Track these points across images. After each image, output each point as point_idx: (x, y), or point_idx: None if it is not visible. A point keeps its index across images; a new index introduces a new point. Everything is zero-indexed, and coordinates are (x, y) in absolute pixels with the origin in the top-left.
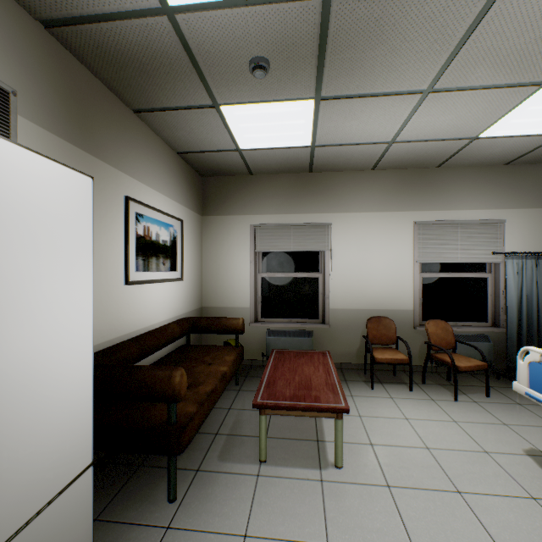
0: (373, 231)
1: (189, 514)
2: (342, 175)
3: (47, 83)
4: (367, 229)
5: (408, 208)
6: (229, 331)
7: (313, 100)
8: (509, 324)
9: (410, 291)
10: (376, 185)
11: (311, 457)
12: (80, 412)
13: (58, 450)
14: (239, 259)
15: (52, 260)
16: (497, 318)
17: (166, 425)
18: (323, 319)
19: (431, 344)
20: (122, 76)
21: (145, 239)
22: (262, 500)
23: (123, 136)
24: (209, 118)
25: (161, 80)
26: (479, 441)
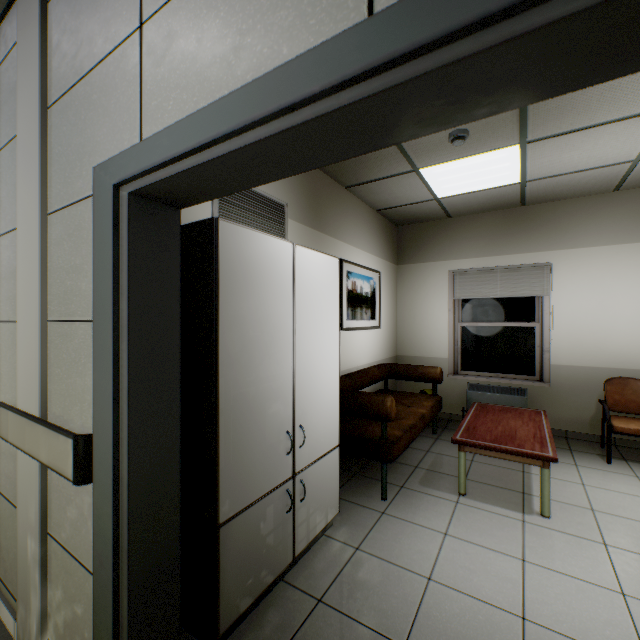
0: (617, 269)
1: (398, 510)
2: (568, 204)
3: (300, 191)
4: (607, 267)
5: None
6: (426, 379)
7: (518, 145)
8: None
9: None
10: (621, 209)
11: (513, 503)
12: (333, 408)
13: (325, 427)
14: (435, 307)
15: (323, 313)
16: None
17: (379, 439)
18: (541, 377)
19: None
20: (341, 168)
21: (352, 292)
22: (461, 518)
23: (338, 211)
24: (408, 180)
25: (370, 164)
26: None
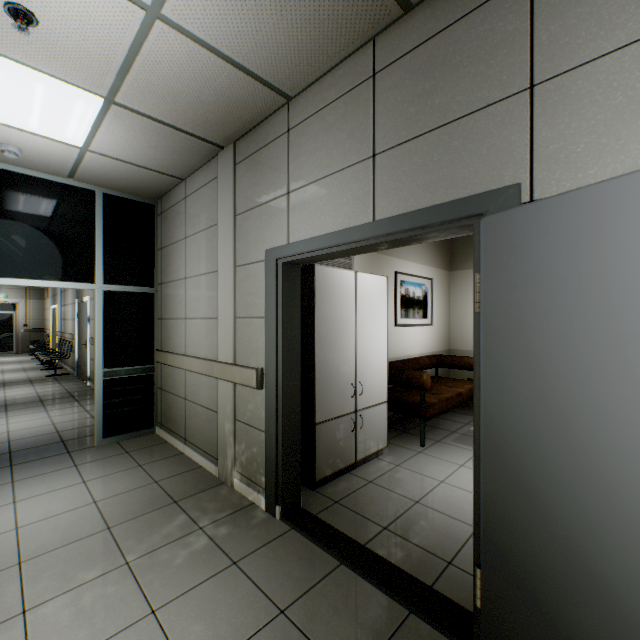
0: None
1: (431, 452)
2: None
3: None
4: None
5: None
6: (470, 368)
7: None
8: None
9: None
10: None
11: None
12: (383, 376)
13: (377, 387)
14: None
15: (376, 313)
16: None
17: (418, 403)
18: None
19: None
20: None
21: (405, 297)
22: None
23: None
24: None
25: None
26: None
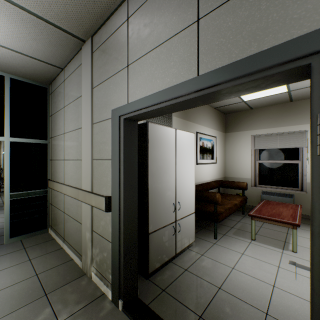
0: None
1: (221, 243)
2: None
3: None
4: None
5: None
6: (239, 188)
7: None
8: None
9: None
10: None
11: (278, 245)
12: (192, 196)
13: (188, 204)
14: (244, 153)
15: (188, 156)
16: None
17: (213, 212)
18: (302, 188)
19: None
20: None
21: (202, 147)
22: (251, 249)
23: (195, 110)
24: None
25: None
26: None
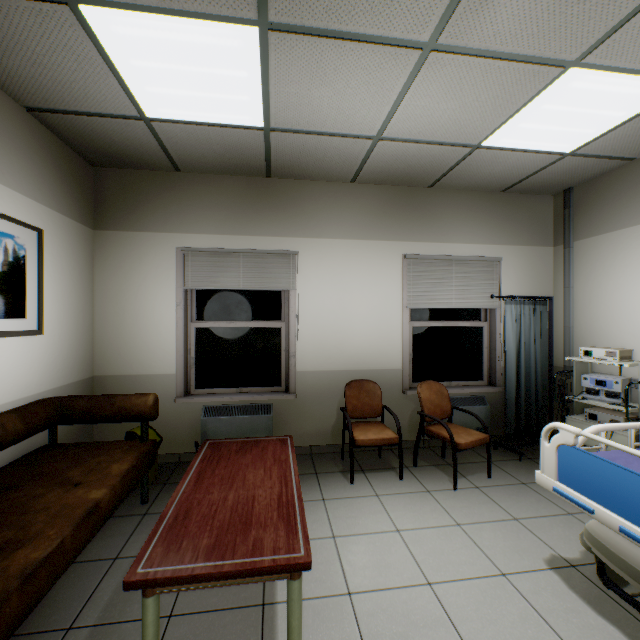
0: (354, 265)
1: None
2: (313, 186)
3: None
4: (346, 263)
5: (396, 237)
6: (130, 417)
7: (257, 27)
8: (508, 383)
9: (398, 345)
10: (357, 203)
11: None
12: None
13: None
14: (158, 300)
15: None
16: (493, 374)
17: None
18: (288, 386)
19: (425, 414)
20: None
21: None
22: None
23: None
24: (65, 33)
25: None
26: (492, 555)
